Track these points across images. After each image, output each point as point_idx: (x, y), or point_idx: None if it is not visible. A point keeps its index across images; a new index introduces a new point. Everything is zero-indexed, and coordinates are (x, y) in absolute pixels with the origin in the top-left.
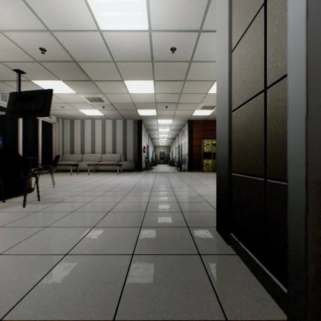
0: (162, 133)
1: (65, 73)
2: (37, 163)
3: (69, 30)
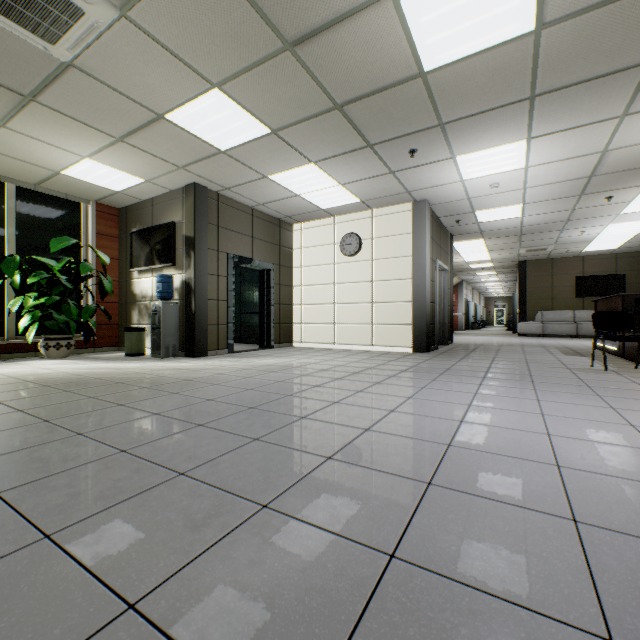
0: None
1: None
2: None
3: (584, 124)
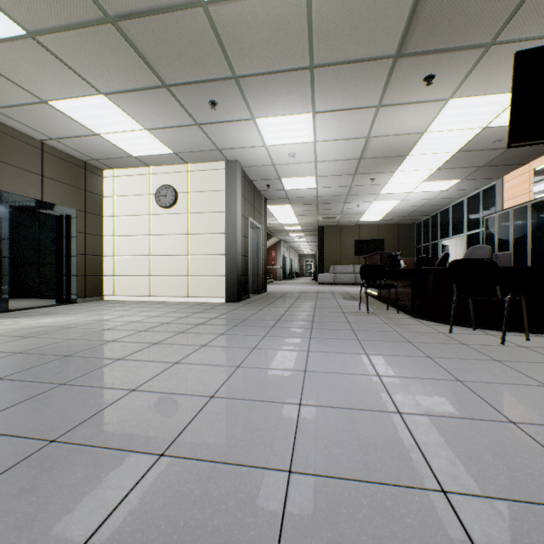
0: None
1: (481, 1)
2: None
3: (353, 108)
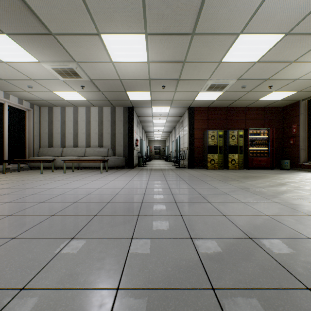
0: (157, 125)
1: (3, 15)
2: (2, 158)
3: None
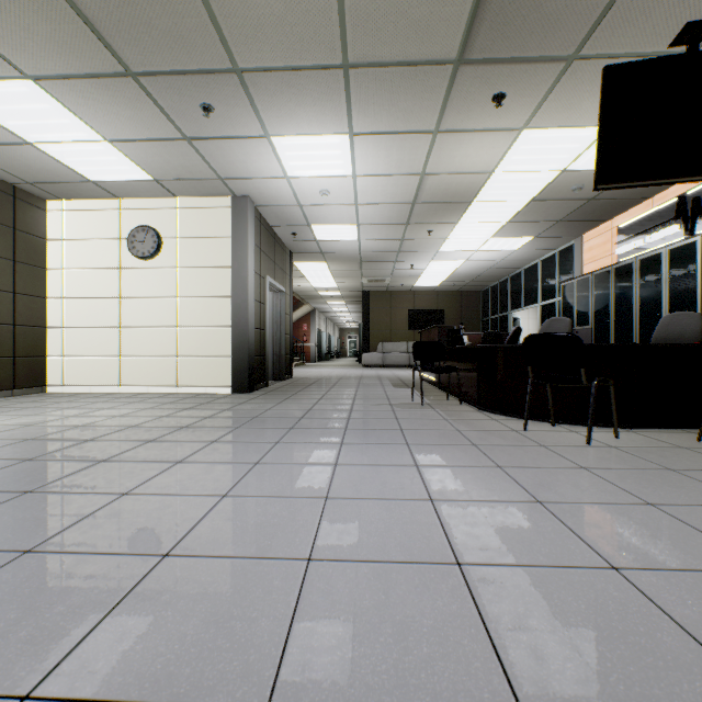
0: None
1: None
2: None
3: (403, 132)
